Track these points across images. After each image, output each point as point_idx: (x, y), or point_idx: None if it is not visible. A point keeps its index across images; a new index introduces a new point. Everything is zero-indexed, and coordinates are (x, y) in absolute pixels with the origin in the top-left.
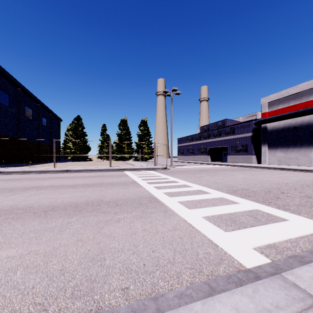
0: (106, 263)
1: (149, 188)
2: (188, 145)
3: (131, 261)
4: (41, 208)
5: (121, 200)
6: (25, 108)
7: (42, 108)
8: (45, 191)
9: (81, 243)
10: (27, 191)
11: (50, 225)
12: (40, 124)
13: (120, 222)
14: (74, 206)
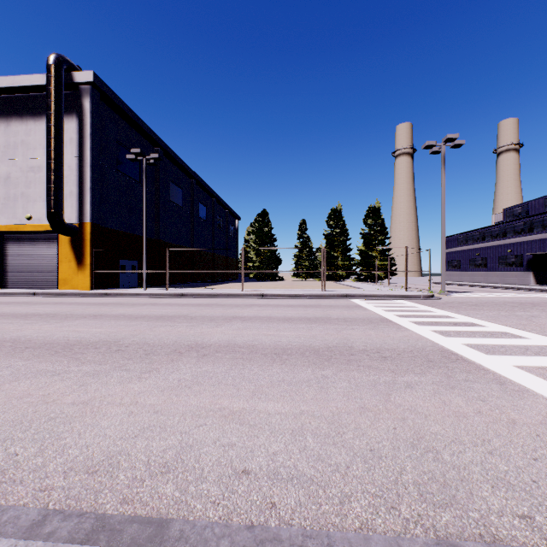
0: (446, 459)
1: (425, 333)
2: (472, 251)
3: (497, 467)
4: (267, 349)
5: (385, 350)
6: (199, 206)
7: (217, 204)
8: (254, 325)
9: (371, 413)
10: (232, 323)
11: (300, 377)
12: (215, 227)
13: (415, 390)
14: (312, 351)
